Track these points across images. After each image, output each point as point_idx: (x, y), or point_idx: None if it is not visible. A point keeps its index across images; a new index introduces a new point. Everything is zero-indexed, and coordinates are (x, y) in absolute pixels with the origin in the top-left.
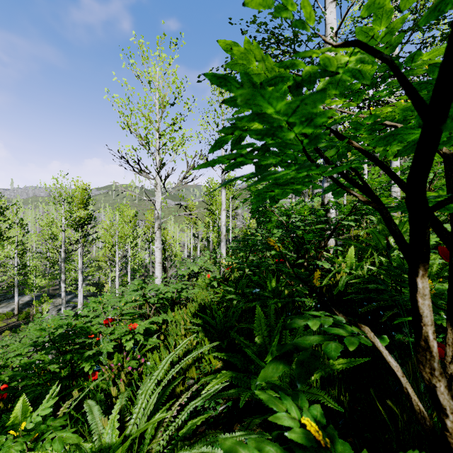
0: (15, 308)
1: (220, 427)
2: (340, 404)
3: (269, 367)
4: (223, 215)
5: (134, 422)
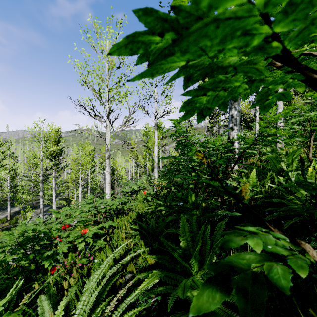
0: (8, 215)
1: None
2: None
3: (203, 293)
4: (155, 149)
5: (77, 316)
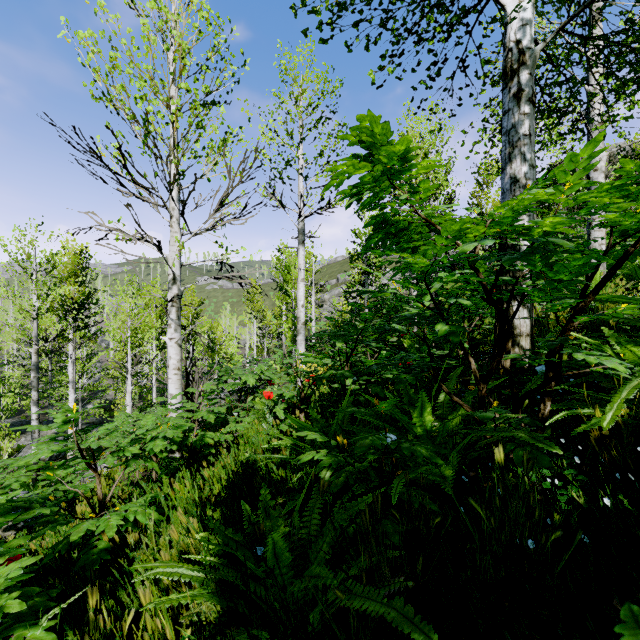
0: None
1: None
2: None
3: None
4: (300, 289)
5: None
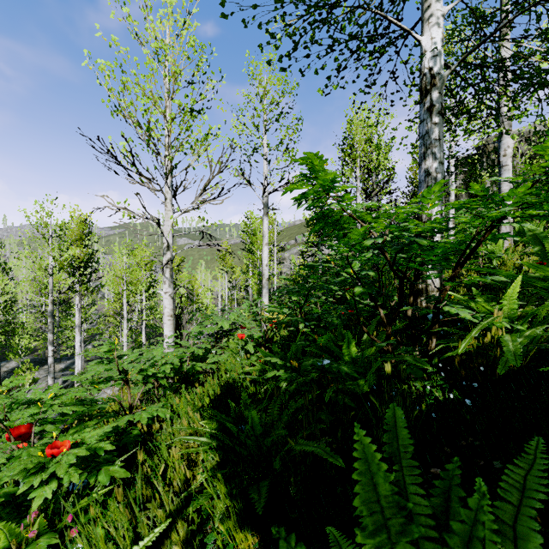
0: None
1: None
2: None
3: None
4: (265, 252)
5: None
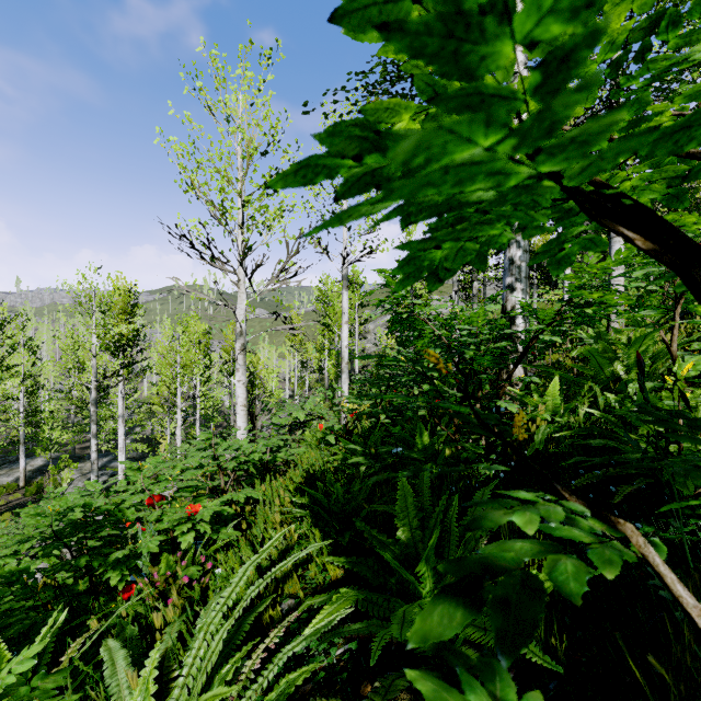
0: (21, 477)
1: (337, 688)
2: (548, 651)
3: (433, 610)
4: (344, 331)
5: (185, 682)
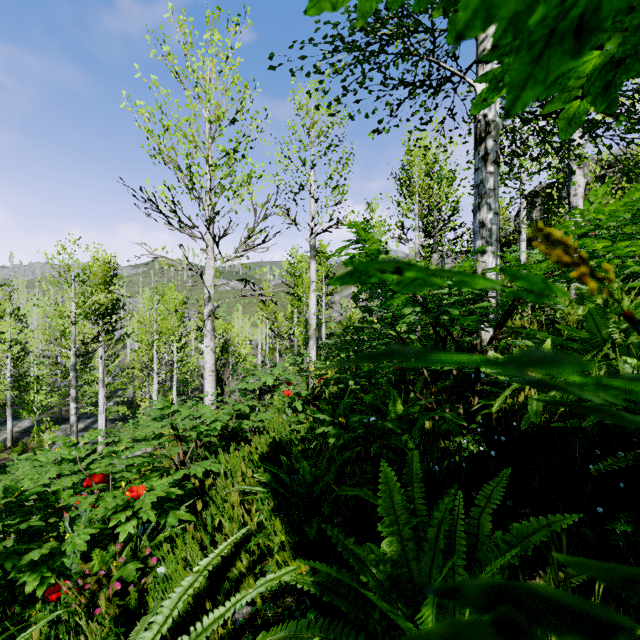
0: (8, 438)
1: None
2: None
3: None
4: (312, 299)
5: None
